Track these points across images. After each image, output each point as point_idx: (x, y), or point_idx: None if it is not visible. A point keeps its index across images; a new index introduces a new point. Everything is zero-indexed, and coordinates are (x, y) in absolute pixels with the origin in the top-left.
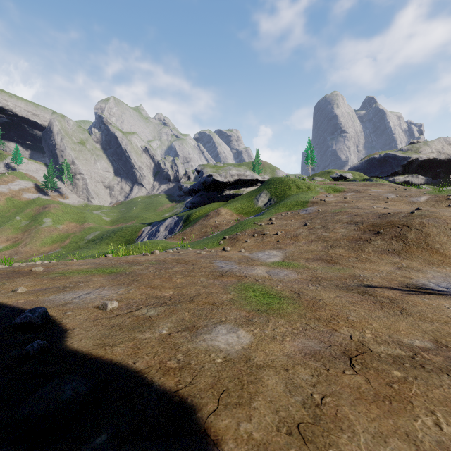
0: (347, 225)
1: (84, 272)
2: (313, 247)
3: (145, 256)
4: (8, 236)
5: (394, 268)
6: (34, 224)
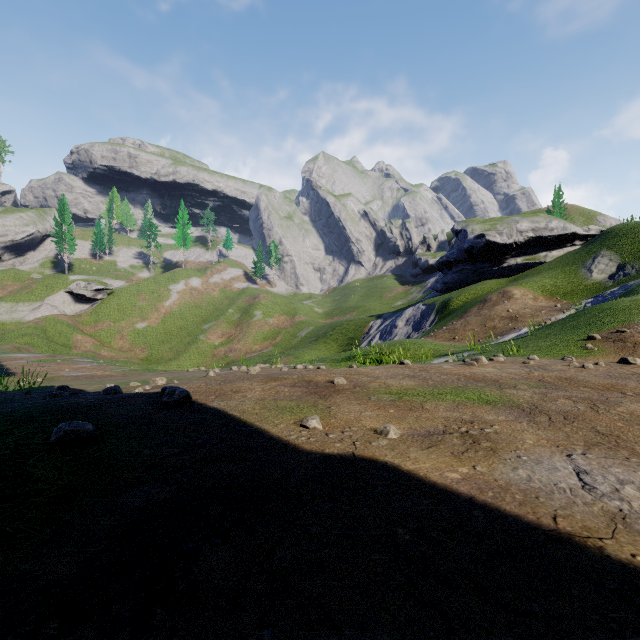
0: None
1: (428, 394)
2: None
3: (471, 366)
4: (223, 331)
5: None
6: (245, 317)
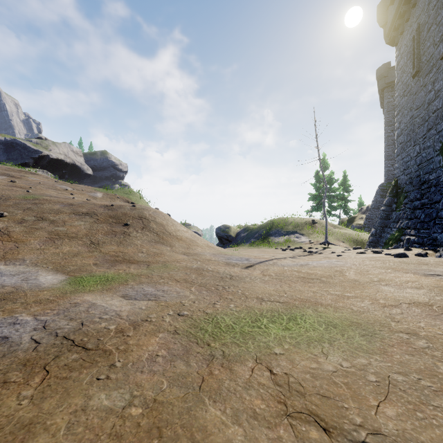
0: (78, 216)
1: None
2: (69, 248)
3: None
4: None
5: (186, 255)
6: None
